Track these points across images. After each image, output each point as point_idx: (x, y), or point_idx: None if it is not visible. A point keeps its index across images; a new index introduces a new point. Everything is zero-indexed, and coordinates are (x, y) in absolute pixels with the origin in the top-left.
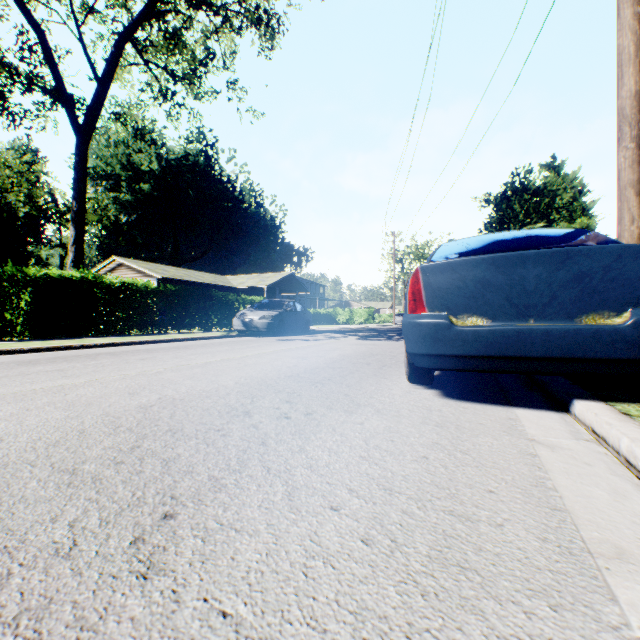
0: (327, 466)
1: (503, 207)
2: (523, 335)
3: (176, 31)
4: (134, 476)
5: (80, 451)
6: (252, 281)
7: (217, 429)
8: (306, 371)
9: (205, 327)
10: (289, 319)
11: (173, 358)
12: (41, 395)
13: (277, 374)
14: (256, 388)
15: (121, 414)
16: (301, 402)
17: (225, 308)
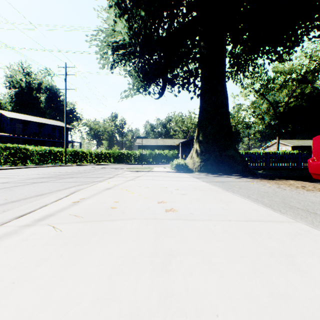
0: None
1: None
2: None
3: None
4: None
5: None
6: None
7: None
8: None
9: None
10: None
11: None
12: None
13: None
14: None
15: None
16: None
17: None
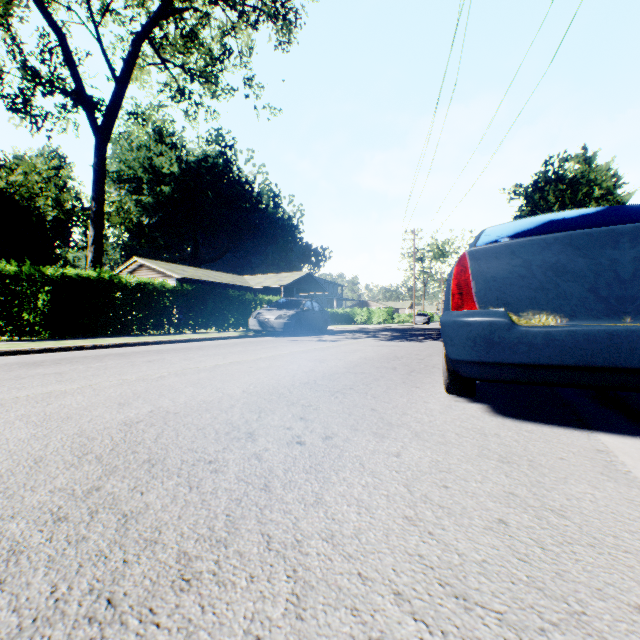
0: (357, 536)
1: (536, 198)
2: (618, 338)
3: (193, 30)
4: (70, 548)
5: (19, 495)
6: (270, 281)
7: (208, 460)
8: (324, 377)
9: (221, 327)
10: (306, 319)
11: (182, 360)
12: (20, 405)
13: (291, 380)
14: (265, 399)
15: (98, 434)
16: (318, 419)
17: (242, 308)
